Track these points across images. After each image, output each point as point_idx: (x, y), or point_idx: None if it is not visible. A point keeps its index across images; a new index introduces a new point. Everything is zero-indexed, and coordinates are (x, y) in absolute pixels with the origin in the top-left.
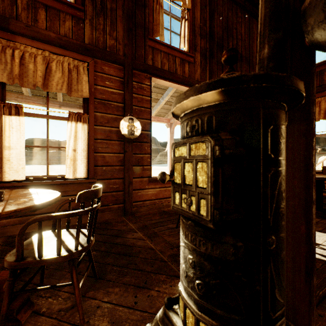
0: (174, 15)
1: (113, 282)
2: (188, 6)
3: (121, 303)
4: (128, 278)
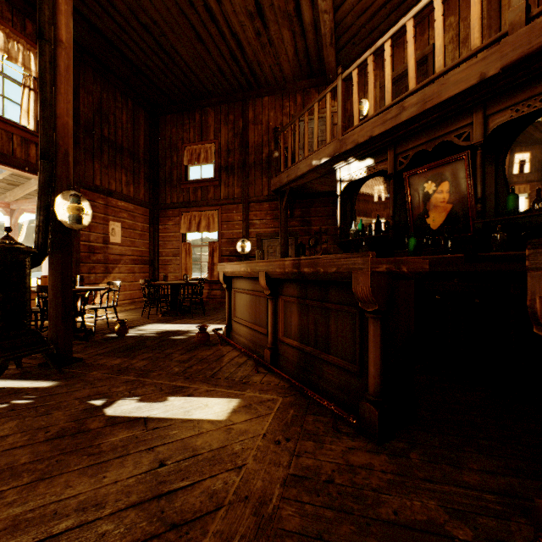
0: (11, 78)
1: None
2: (36, 74)
3: None
4: None
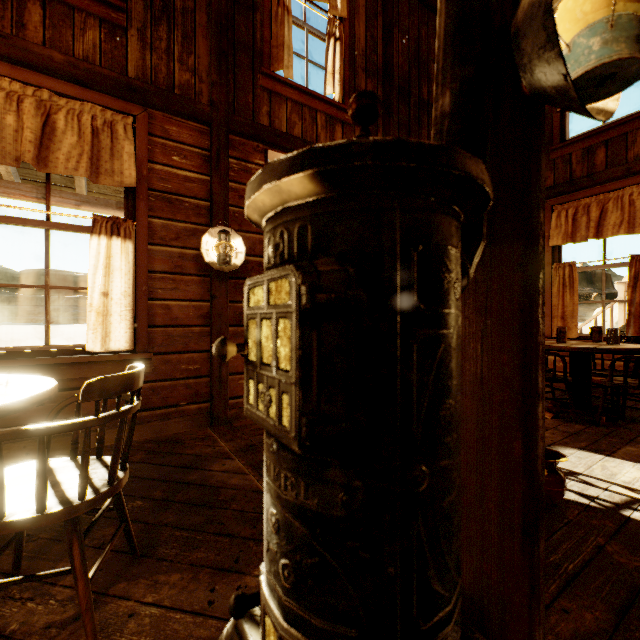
0: (314, 29)
1: (171, 562)
2: (342, 13)
3: (181, 604)
4: (201, 552)
